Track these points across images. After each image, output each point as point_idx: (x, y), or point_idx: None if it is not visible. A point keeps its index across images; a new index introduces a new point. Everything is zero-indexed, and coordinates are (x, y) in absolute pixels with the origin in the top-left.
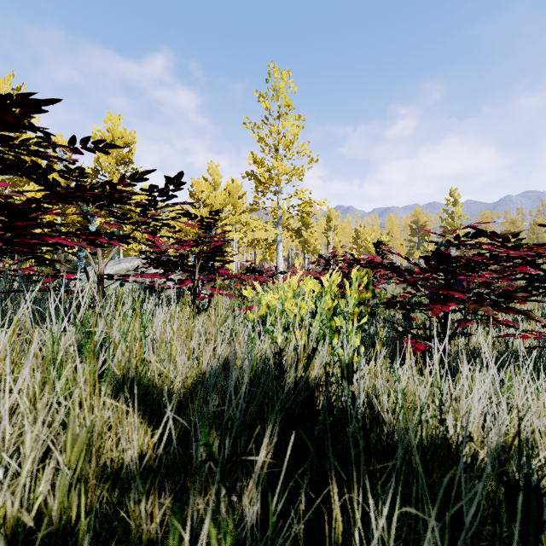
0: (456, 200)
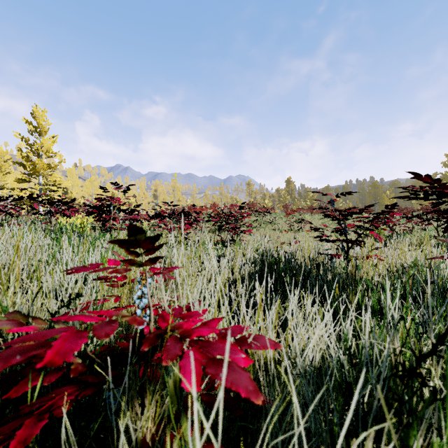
0: (176, 181)
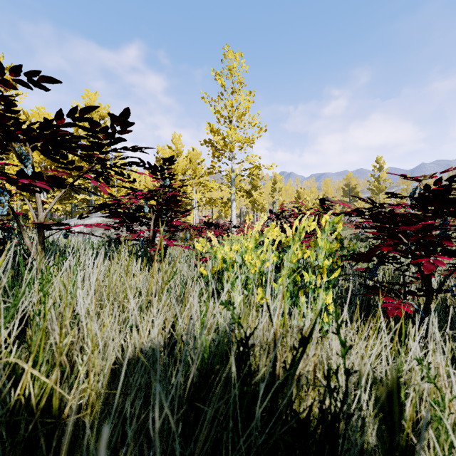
0: (382, 167)
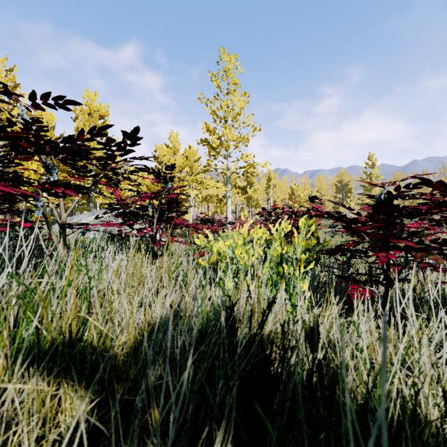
0: (374, 164)
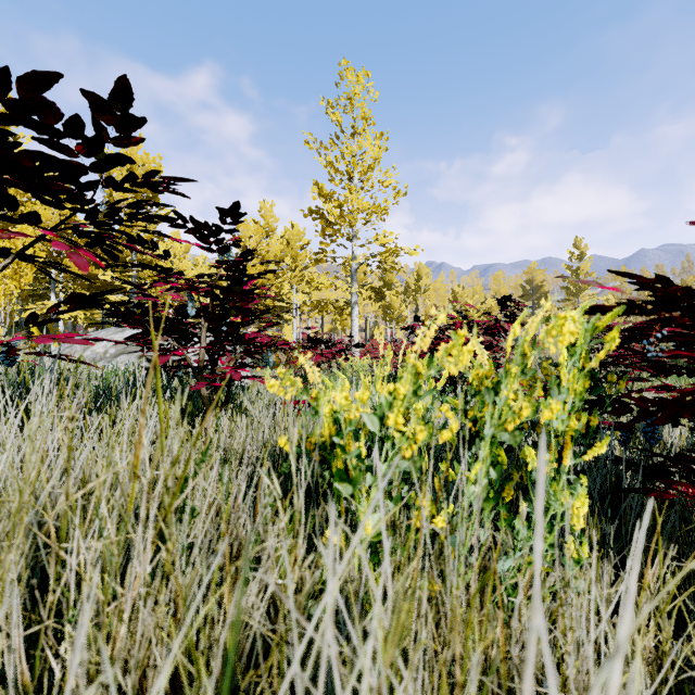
0: (583, 253)
